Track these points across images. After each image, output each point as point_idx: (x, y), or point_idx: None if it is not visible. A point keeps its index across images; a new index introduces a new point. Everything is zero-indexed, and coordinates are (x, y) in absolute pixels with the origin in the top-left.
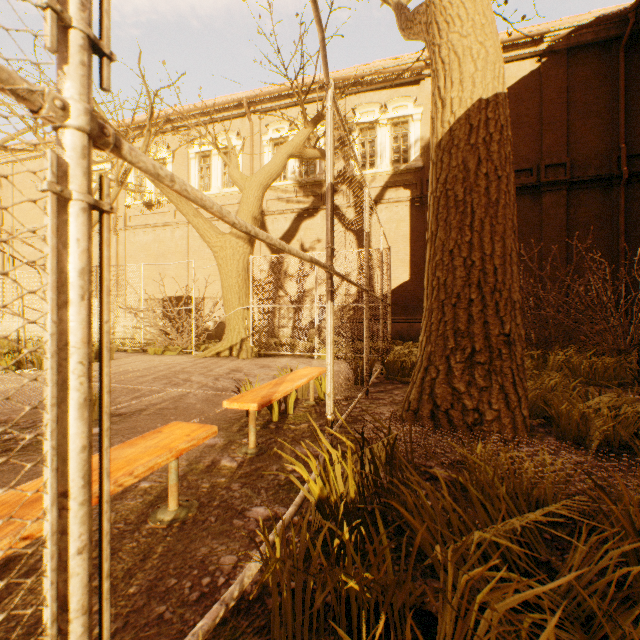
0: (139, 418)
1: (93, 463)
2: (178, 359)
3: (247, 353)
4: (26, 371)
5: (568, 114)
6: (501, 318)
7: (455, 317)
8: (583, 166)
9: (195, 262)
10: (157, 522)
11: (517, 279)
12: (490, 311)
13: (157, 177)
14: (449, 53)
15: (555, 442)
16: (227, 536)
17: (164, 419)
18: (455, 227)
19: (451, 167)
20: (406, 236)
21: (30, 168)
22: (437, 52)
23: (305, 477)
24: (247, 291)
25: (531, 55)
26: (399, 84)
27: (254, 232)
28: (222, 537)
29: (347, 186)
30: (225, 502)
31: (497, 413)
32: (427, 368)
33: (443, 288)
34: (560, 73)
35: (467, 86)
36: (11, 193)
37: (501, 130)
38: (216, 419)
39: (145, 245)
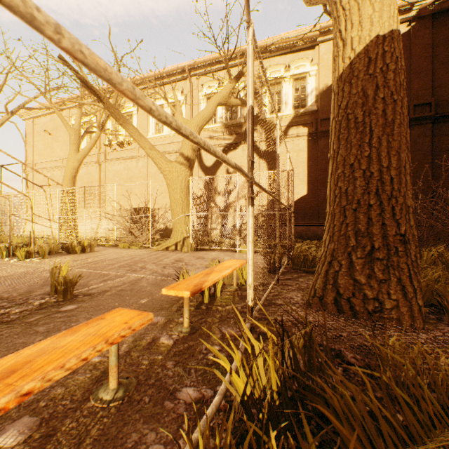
0: (103, 298)
1: (32, 352)
2: (139, 252)
3: (187, 248)
4: (34, 259)
5: (433, 64)
6: (397, 220)
7: (356, 220)
8: (445, 104)
9: (152, 183)
10: (98, 400)
11: (410, 187)
12: (387, 214)
13: (32, 21)
14: (349, 0)
15: (448, 329)
16: (157, 420)
17: (121, 299)
18: (355, 144)
19: (351, 95)
20: (304, 162)
21: (44, 121)
22: (338, 2)
23: (229, 372)
24: (188, 203)
25: (402, 21)
26: (299, 49)
27: (176, 124)
28: (153, 421)
29: (260, 126)
30: (159, 381)
31: (396, 302)
32: (330, 262)
33: (344, 196)
34: (426, 33)
35: (366, 26)
36: (32, 139)
37: (396, 61)
38: (160, 300)
39: (118, 172)
